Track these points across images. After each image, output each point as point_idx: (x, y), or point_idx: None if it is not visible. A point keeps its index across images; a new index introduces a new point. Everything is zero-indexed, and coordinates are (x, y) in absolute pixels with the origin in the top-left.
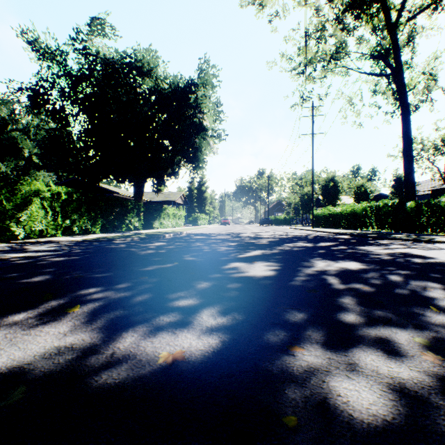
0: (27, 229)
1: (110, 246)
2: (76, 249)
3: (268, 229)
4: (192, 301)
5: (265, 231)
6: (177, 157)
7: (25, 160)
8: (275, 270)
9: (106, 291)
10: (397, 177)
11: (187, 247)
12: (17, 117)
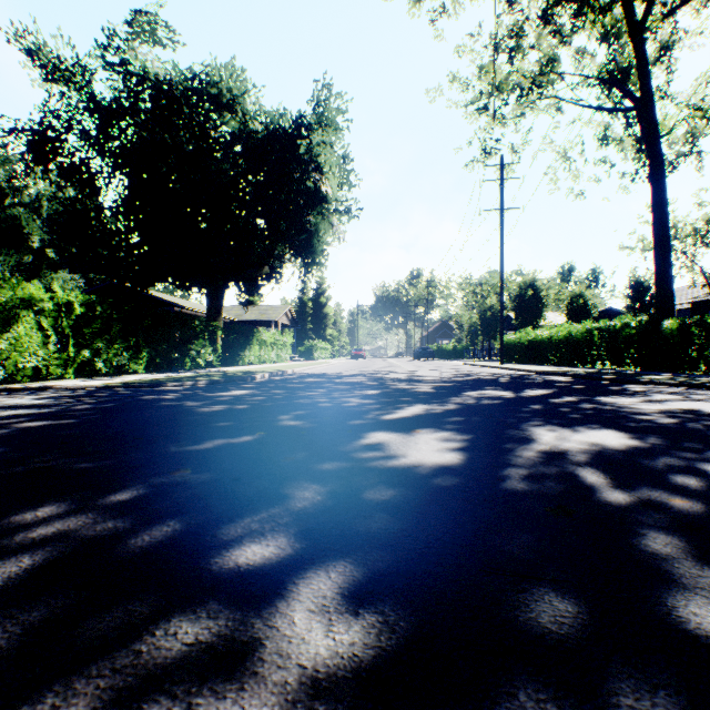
0: (9, 365)
1: (150, 397)
2: (83, 402)
3: (428, 366)
4: (273, 549)
5: (425, 369)
6: (279, 247)
7: (33, 254)
8: (460, 450)
9: (76, 514)
10: (636, 282)
11: (289, 399)
12: (20, 185)
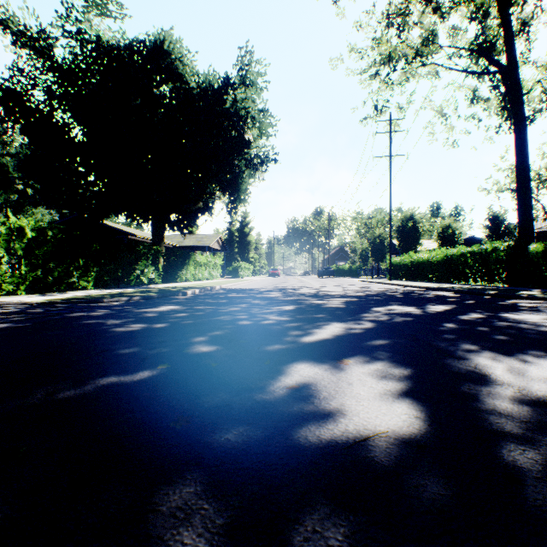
0: None
1: (78, 314)
2: (4, 321)
3: (331, 283)
4: None
5: (329, 285)
6: (211, 186)
7: (18, 193)
8: (411, 397)
9: None
10: (493, 216)
11: (209, 316)
12: (8, 139)
